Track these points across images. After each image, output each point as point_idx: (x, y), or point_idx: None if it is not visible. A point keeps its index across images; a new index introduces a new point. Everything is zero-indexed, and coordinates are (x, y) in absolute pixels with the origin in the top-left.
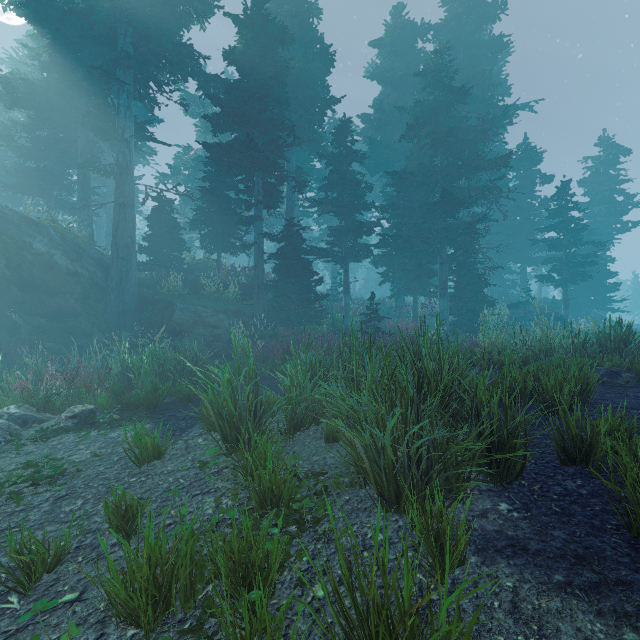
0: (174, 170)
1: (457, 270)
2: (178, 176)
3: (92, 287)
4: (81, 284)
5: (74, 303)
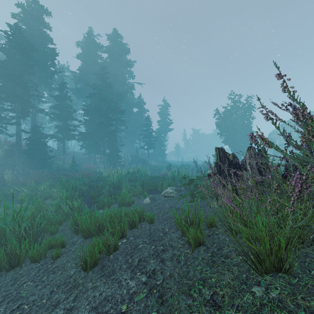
0: None
1: (110, 145)
2: None
3: None
4: None
5: None
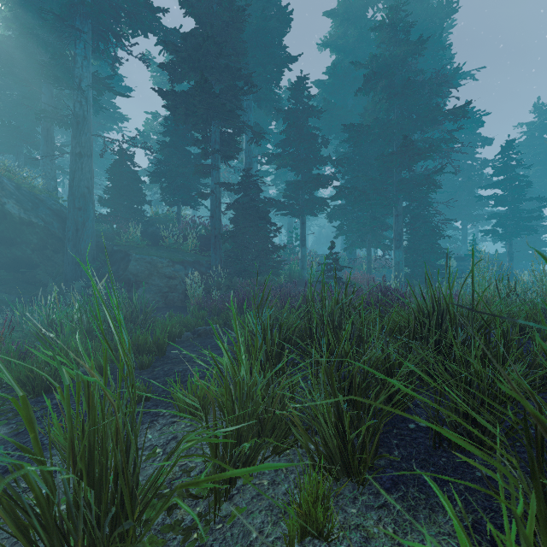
0: (143, 134)
1: (411, 223)
2: (147, 140)
3: (49, 237)
4: (37, 234)
5: (31, 254)
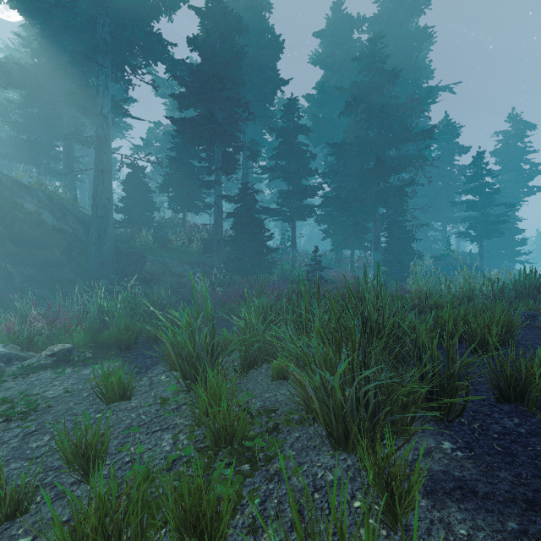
0: (146, 142)
1: (388, 227)
2: (150, 148)
3: (75, 242)
4: (65, 239)
5: (60, 255)
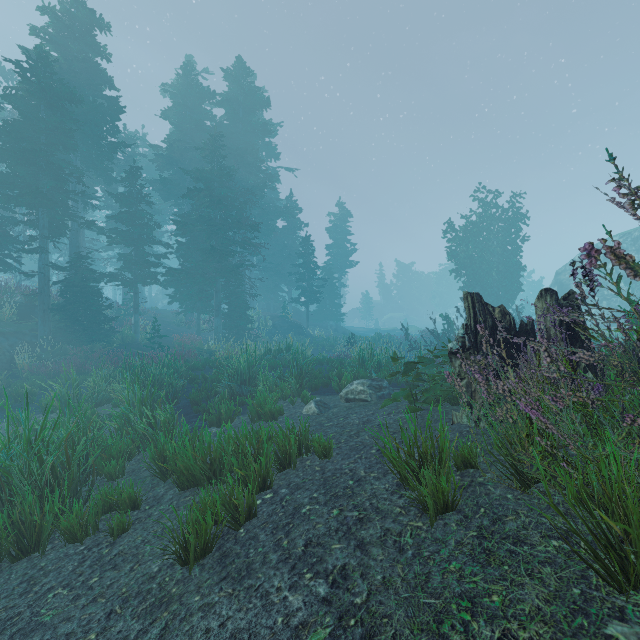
0: None
1: (229, 296)
2: None
3: None
4: None
5: None
